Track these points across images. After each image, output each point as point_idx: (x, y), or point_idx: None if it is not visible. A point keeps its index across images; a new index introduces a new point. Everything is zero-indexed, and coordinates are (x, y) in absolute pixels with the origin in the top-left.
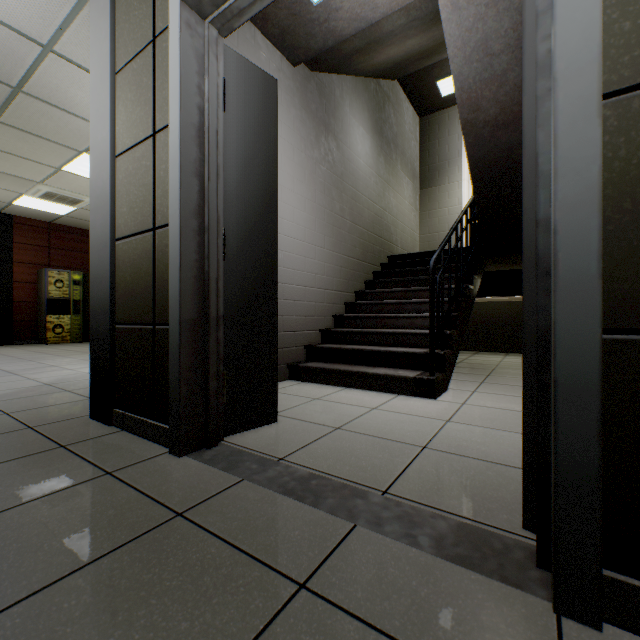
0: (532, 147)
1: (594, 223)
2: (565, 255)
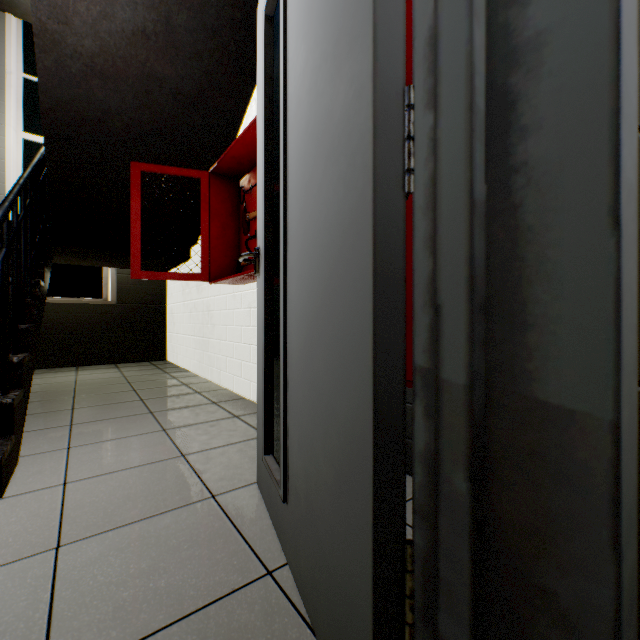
0: (388, 66)
1: (635, 234)
2: (625, 284)
